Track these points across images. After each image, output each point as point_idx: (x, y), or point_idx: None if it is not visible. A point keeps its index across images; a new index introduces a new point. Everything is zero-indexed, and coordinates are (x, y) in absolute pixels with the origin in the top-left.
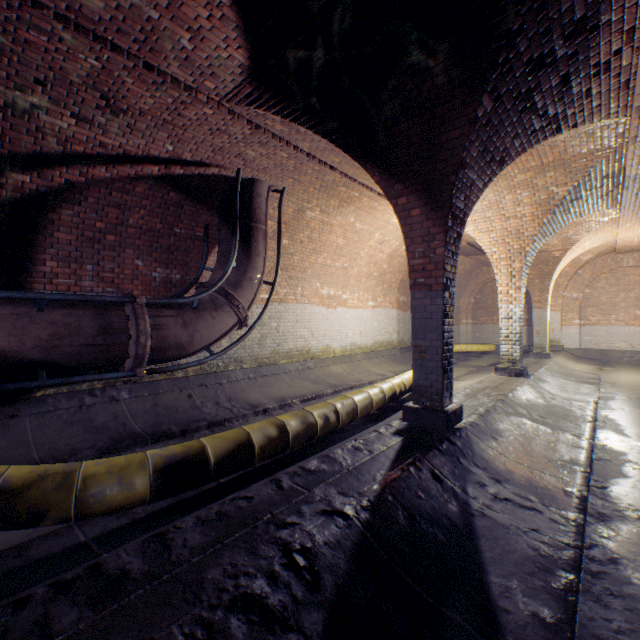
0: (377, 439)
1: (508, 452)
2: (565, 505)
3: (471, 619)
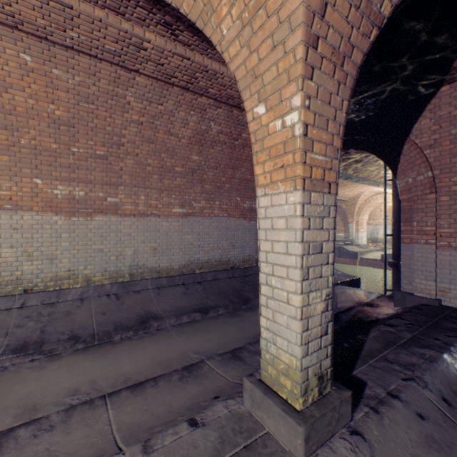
0: (384, 375)
1: (221, 386)
2: (242, 350)
3: None
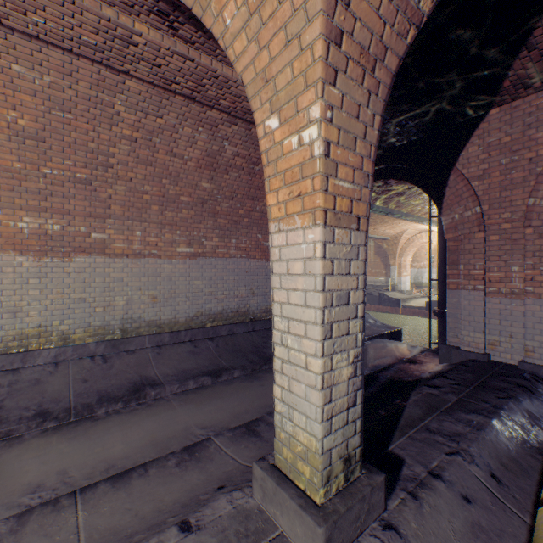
0: (426, 450)
1: (229, 472)
2: (259, 423)
3: (366, 390)
